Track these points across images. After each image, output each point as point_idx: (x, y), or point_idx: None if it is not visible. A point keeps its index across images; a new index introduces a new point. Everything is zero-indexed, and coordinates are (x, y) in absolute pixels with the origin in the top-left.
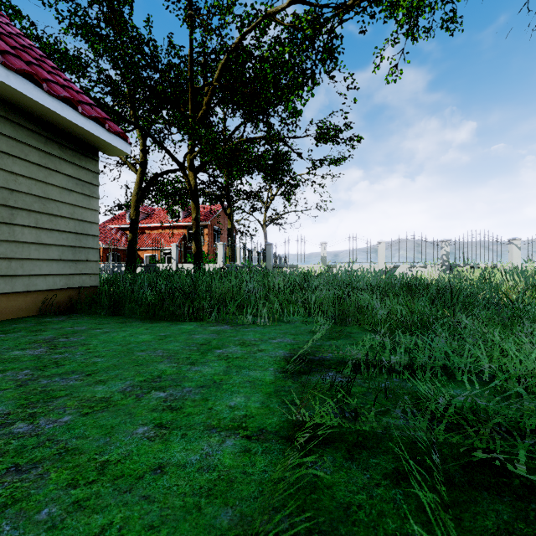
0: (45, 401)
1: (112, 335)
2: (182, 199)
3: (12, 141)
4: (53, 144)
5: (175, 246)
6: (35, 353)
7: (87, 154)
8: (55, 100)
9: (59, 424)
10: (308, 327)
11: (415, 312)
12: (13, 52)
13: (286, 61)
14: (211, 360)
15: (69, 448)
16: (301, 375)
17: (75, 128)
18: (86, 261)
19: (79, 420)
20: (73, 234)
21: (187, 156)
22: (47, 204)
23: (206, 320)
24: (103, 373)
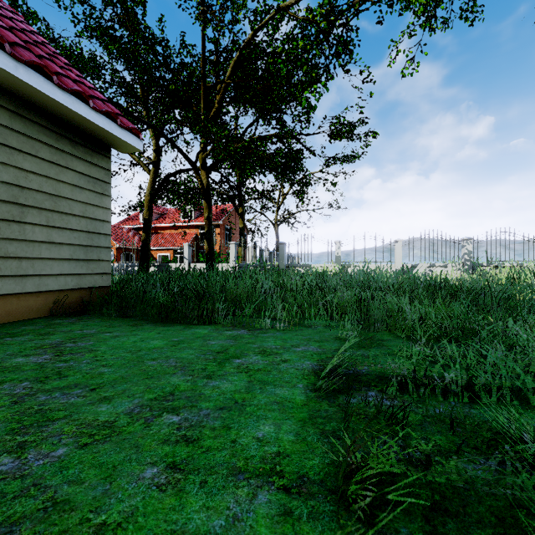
0: (39, 425)
1: (122, 340)
2: (195, 199)
3: (22, 137)
4: (64, 140)
5: (187, 246)
6: (39, 360)
7: (99, 151)
8: (66, 93)
9: (51, 459)
10: (333, 333)
11: (456, 318)
12: (23, 44)
13: (300, 55)
14: (230, 373)
15: (57, 500)
16: (338, 395)
17: (87, 123)
18: (98, 261)
19: (76, 455)
20: (84, 233)
21: (199, 155)
22: (58, 202)
23: (221, 323)
24: (109, 387)
